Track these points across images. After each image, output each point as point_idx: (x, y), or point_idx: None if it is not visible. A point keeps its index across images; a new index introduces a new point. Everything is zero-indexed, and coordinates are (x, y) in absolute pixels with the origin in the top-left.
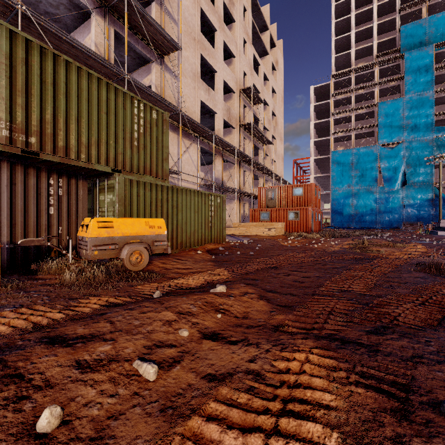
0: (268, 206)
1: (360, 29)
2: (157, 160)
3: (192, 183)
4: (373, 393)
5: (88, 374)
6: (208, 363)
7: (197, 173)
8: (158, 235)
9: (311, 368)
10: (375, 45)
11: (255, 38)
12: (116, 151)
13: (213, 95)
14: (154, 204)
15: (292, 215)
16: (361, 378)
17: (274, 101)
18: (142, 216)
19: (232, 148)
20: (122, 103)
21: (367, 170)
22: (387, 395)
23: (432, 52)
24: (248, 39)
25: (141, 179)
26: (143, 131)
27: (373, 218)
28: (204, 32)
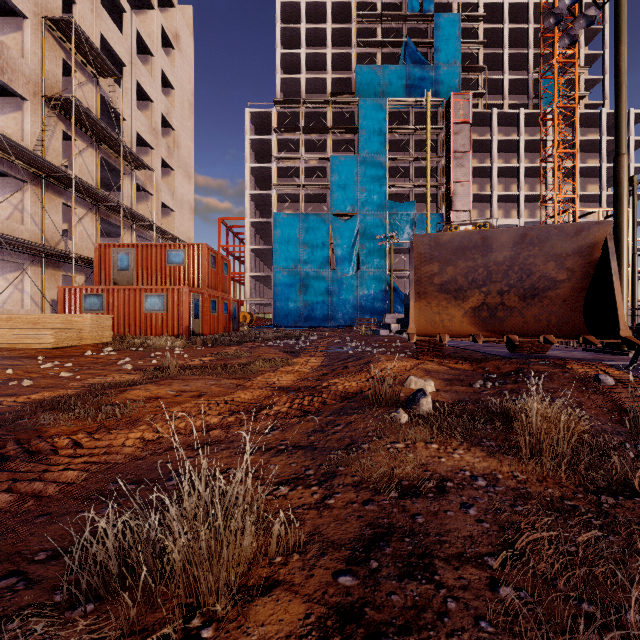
0: (118, 282)
1: (312, 51)
2: None
3: None
4: None
5: None
6: None
7: None
8: None
9: None
10: (330, 80)
11: None
12: None
13: None
14: None
15: (152, 302)
16: None
17: (173, 103)
18: None
19: None
20: None
21: (318, 245)
22: None
23: (386, 108)
24: None
25: None
26: None
27: (324, 313)
28: None
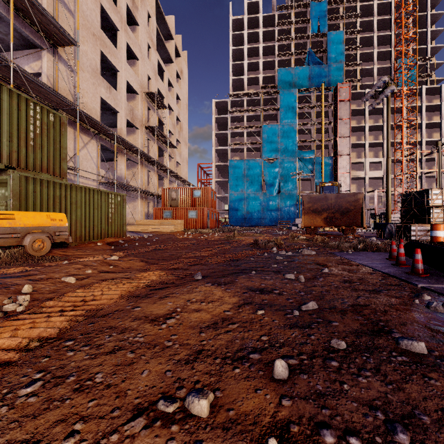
0: (171, 205)
1: (251, 61)
2: (55, 159)
3: (92, 180)
4: (174, 277)
5: (38, 282)
6: (103, 277)
7: (96, 170)
8: (59, 226)
9: (153, 275)
10: (261, 78)
11: (160, 44)
12: (10, 149)
13: (115, 94)
14: (52, 200)
15: (191, 214)
16: (172, 275)
17: (180, 107)
18: (38, 211)
19: (135, 149)
20: (17, 105)
21: (255, 178)
22: (179, 277)
23: (296, 95)
24: (153, 45)
25: (38, 176)
26: (40, 132)
27: (259, 218)
28: (105, 27)
